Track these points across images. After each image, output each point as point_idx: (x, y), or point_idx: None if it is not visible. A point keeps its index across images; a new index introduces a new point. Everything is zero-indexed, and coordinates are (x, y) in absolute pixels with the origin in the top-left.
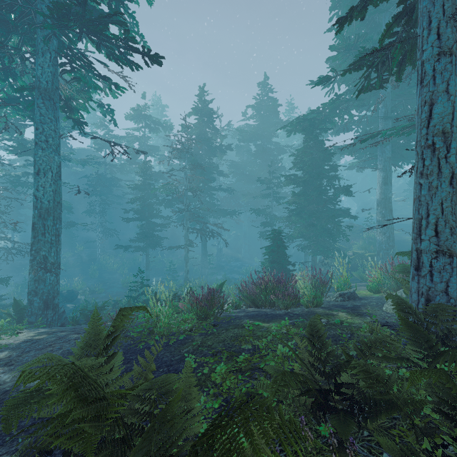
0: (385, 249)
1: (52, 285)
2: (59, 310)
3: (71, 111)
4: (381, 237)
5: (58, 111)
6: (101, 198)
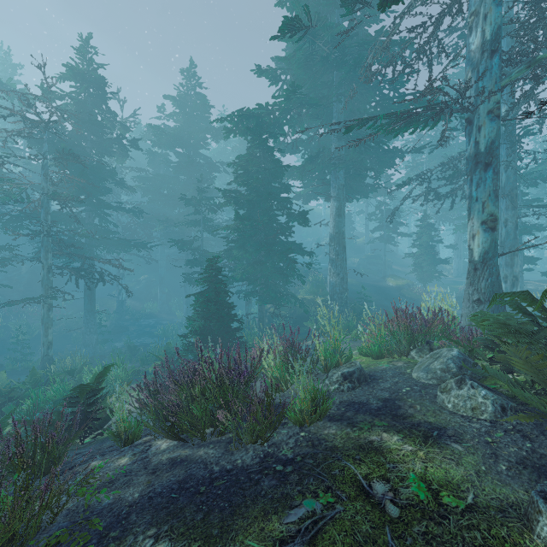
0: (339, 293)
1: None
2: None
3: None
4: (335, 278)
5: None
6: None
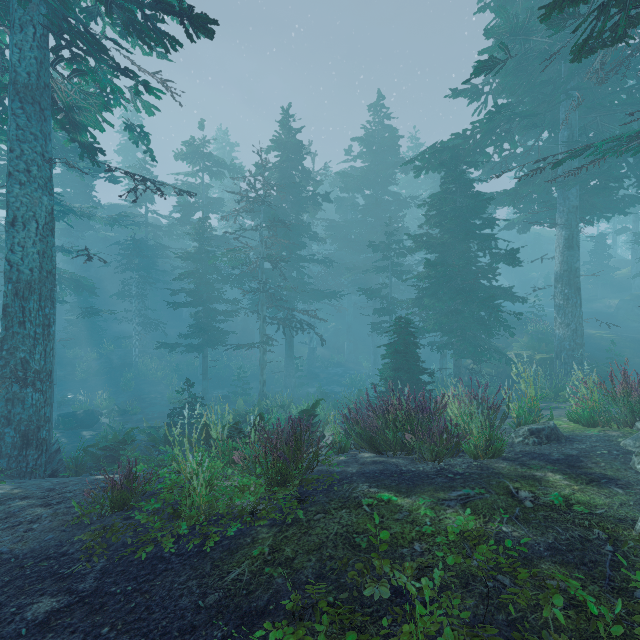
0: (569, 349)
1: (36, 407)
2: (50, 449)
3: (75, 129)
4: (563, 330)
5: (48, 124)
6: (139, 274)
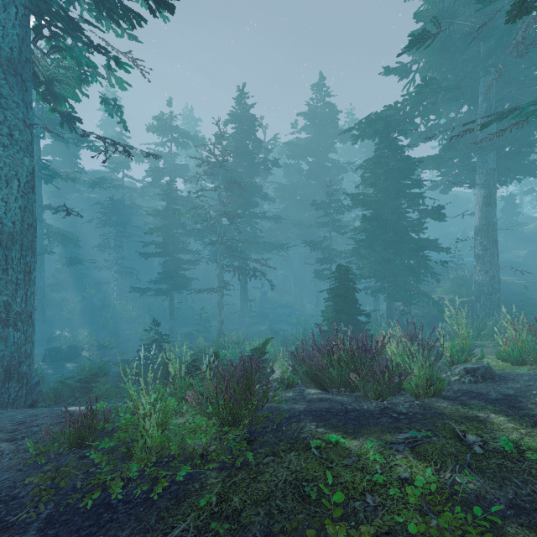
0: (487, 293)
1: (17, 345)
2: (31, 381)
3: (55, 100)
4: (482, 277)
5: (29, 94)
6: (116, 229)
